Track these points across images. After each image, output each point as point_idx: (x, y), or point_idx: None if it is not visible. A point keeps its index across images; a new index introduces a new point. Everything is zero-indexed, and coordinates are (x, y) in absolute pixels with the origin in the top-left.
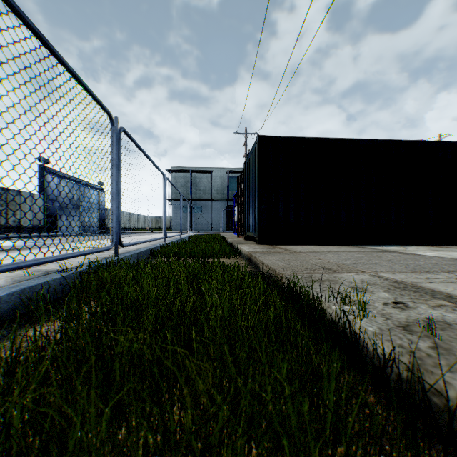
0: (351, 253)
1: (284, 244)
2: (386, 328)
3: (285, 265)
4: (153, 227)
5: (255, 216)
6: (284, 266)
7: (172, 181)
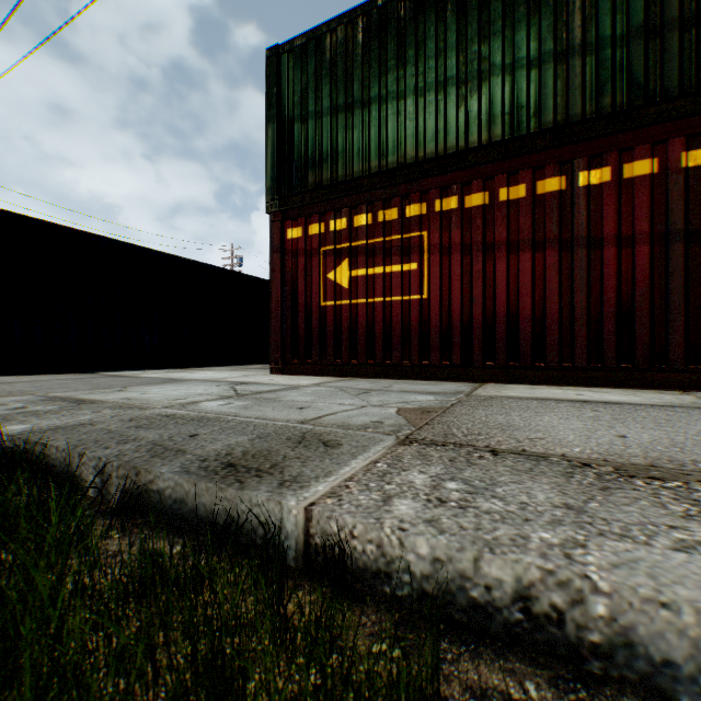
0: (62, 380)
1: None
2: None
3: None
4: None
5: None
6: None
7: None
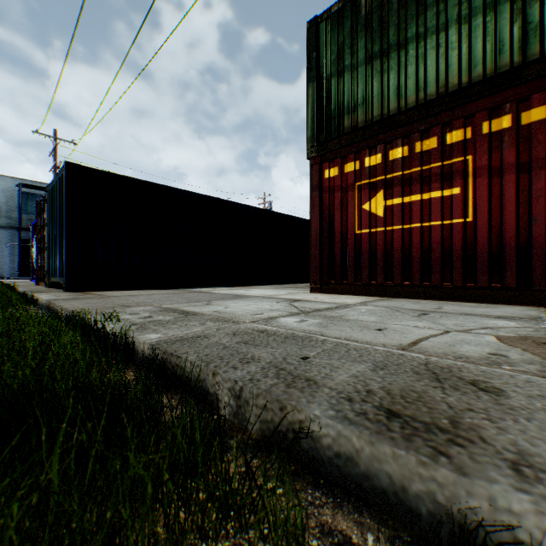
0: (165, 294)
1: (103, 290)
2: (125, 325)
3: (87, 306)
4: None
5: (63, 257)
6: (84, 307)
7: None
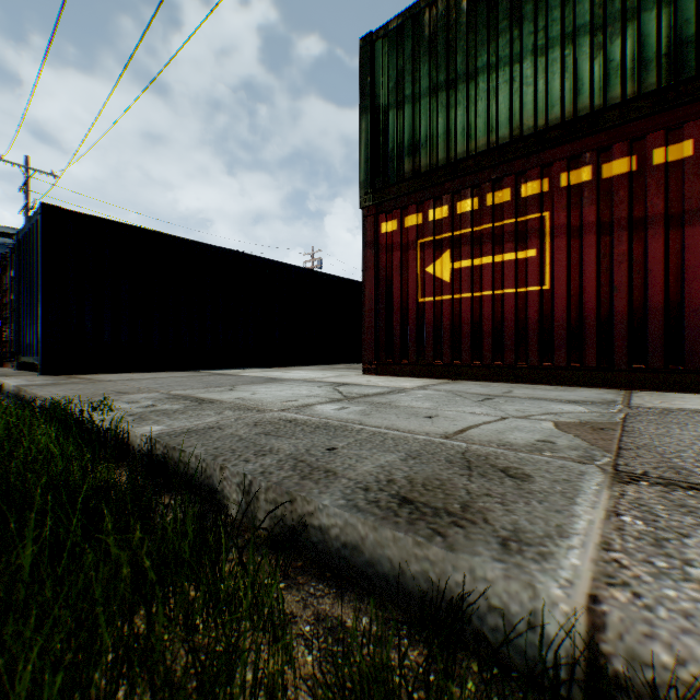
0: (177, 378)
1: (94, 373)
2: (119, 416)
3: (71, 394)
4: None
5: (38, 329)
6: (67, 395)
7: None
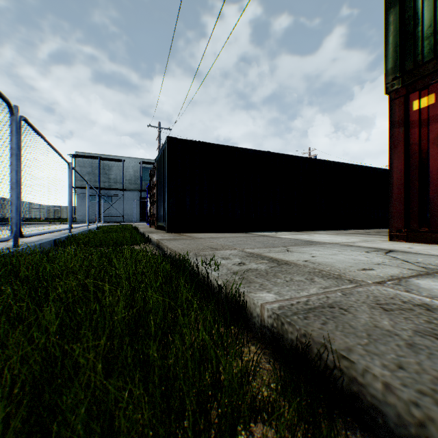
0: (238, 237)
1: (190, 232)
2: (225, 274)
3: (184, 247)
4: (51, 217)
5: (165, 207)
6: (183, 248)
7: (76, 167)
